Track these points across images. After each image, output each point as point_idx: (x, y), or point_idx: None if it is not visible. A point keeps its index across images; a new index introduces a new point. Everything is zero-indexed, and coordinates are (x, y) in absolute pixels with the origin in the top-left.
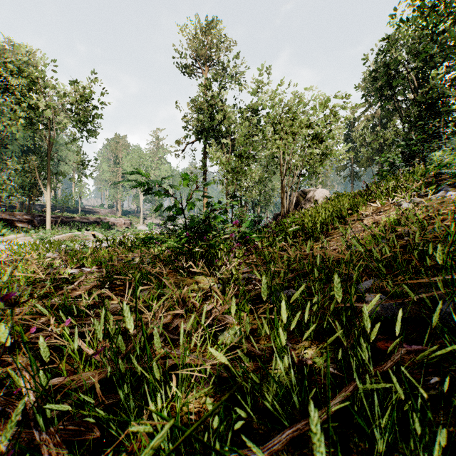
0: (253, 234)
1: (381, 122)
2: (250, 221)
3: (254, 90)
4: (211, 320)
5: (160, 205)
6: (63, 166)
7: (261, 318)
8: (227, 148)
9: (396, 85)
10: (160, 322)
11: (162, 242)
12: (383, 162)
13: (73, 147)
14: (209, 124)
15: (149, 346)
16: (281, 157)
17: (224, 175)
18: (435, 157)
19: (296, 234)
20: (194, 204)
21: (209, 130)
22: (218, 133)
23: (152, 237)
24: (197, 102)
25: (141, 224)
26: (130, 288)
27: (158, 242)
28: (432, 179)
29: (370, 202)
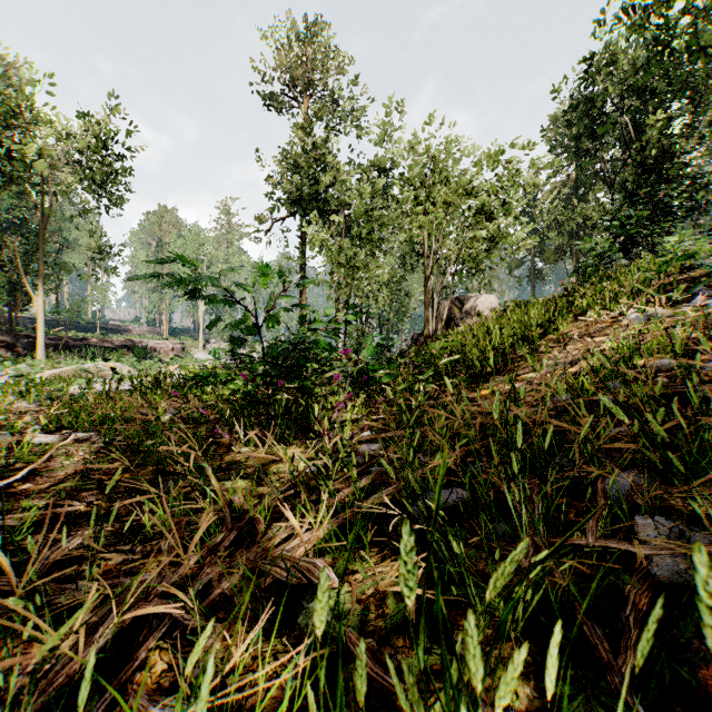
0: (379, 368)
1: (577, 193)
2: (375, 345)
3: (382, 136)
4: (286, 571)
5: (216, 318)
6: (70, 255)
7: (402, 666)
8: (339, 229)
9: (601, 135)
10: (168, 578)
11: (227, 381)
12: (587, 251)
13: (88, 225)
14: (309, 189)
15: (127, 655)
16: (425, 243)
17: (331, 270)
18: (671, 243)
19: (452, 369)
20: (276, 317)
21: (309, 200)
22: (324, 205)
23: (209, 373)
24: (290, 154)
25: (200, 349)
26: (145, 475)
27: (219, 382)
28: (674, 278)
29: (574, 315)
